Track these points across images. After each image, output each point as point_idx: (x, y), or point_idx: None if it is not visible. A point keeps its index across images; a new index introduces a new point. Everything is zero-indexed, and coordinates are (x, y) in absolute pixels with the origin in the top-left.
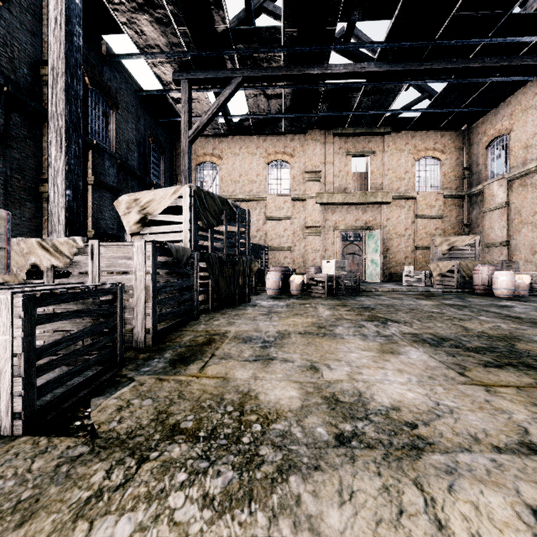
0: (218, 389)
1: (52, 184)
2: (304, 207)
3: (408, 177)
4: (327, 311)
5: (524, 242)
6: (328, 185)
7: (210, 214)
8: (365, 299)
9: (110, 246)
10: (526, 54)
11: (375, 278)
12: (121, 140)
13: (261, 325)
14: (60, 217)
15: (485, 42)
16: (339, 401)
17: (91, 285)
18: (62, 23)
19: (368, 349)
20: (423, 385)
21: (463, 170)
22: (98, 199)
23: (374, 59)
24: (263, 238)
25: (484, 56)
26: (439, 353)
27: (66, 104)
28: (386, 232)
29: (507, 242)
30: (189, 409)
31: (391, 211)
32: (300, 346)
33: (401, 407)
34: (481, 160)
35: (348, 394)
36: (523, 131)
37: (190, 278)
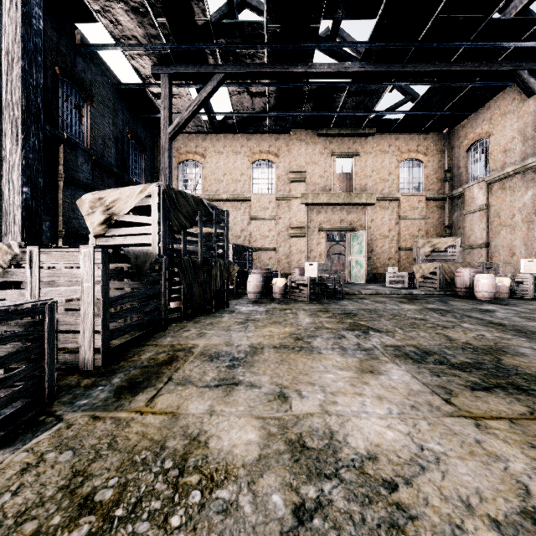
0: (162, 432)
1: (7, 180)
2: (289, 207)
3: (391, 179)
4: (308, 318)
5: (503, 244)
6: (313, 185)
7: (182, 215)
8: (348, 304)
9: (52, 252)
10: (505, 59)
11: (359, 280)
12: (96, 135)
13: (234, 337)
14: (16, 217)
15: (466, 46)
16: (305, 447)
17: (1, 306)
18: (18, 3)
19: (346, 367)
20: (405, 419)
21: (445, 173)
22: (70, 197)
23: (358, 60)
24: (248, 239)
25: (465, 60)
26: (422, 372)
27: (23, 92)
28: (370, 233)
29: (486, 244)
30: (115, 466)
31: (375, 212)
32: (272, 364)
33: (379, 455)
34: (462, 163)
35: (318, 436)
36: (502, 135)
37: (157, 286)
